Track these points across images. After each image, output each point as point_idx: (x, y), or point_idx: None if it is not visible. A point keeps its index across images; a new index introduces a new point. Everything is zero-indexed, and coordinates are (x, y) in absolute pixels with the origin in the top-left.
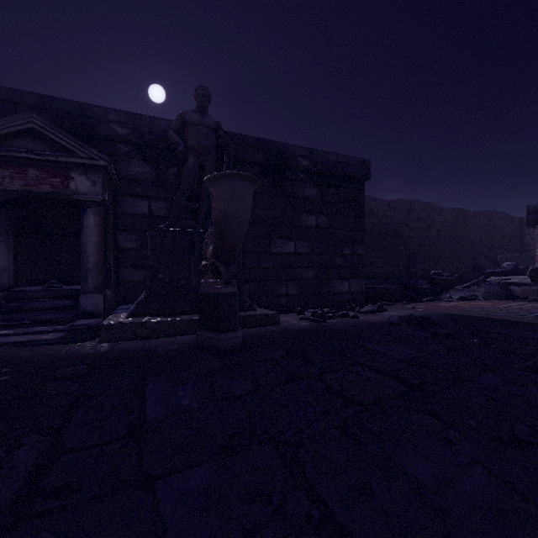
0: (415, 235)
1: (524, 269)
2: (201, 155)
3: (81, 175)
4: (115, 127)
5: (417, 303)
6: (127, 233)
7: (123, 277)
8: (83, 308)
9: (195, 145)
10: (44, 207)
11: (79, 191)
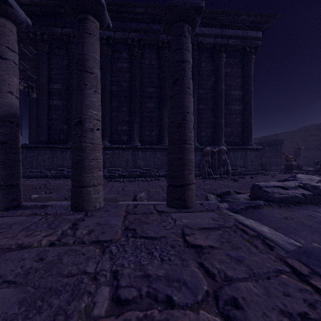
0: None
1: None
2: None
3: None
4: None
5: None
6: None
7: None
8: None
9: None
10: None
11: None
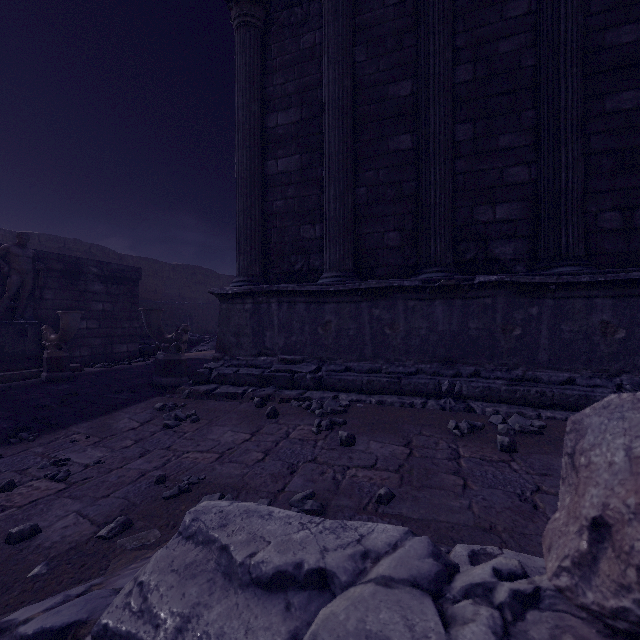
0: (198, 297)
1: None
2: (23, 274)
3: None
4: None
5: None
6: None
7: None
8: None
9: (19, 269)
10: None
11: None
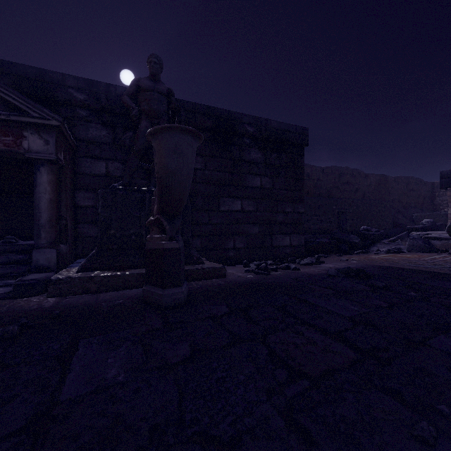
0: (345, 197)
1: (441, 225)
2: (153, 119)
3: (34, 134)
4: (73, 92)
5: (349, 255)
6: (85, 191)
7: (81, 233)
8: (36, 262)
9: (147, 110)
10: (0, 165)
11: (32, 149)
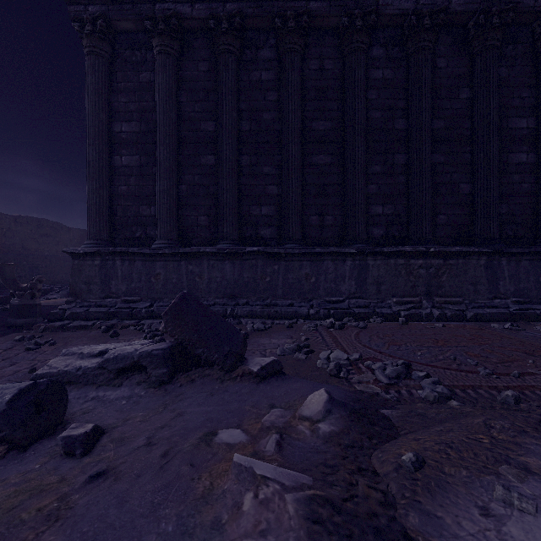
0: (44, 249)
1: None
2: None
3: None
4: None
5: None
6: None
7: None
8: None
9: None
10: None
11: None
